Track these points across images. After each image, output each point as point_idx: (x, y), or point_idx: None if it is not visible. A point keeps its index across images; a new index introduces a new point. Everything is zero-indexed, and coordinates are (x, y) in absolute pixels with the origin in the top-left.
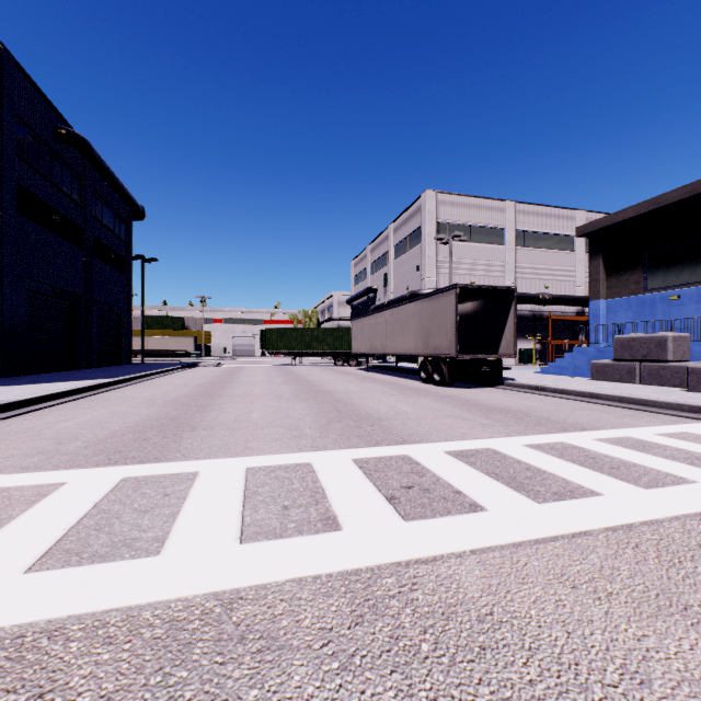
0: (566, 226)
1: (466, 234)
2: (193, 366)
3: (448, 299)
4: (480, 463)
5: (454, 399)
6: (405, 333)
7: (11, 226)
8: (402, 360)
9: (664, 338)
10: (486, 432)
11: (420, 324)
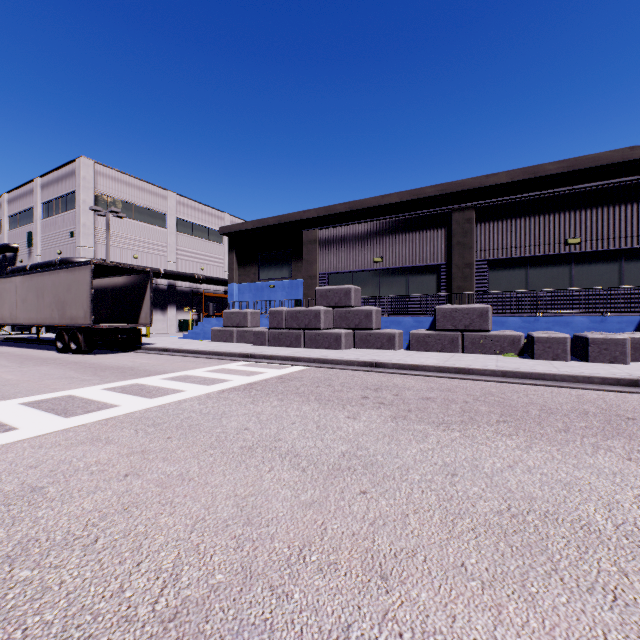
0: (218, 223)
1: (128, 211)
2: None
3: (84, 273)
4: (47, 405)
5: (79, 364)
6: (40, 302)
7: None
8: (54, 331)
9: (247, 313)
10: (81, 385)
11: (56, 294)
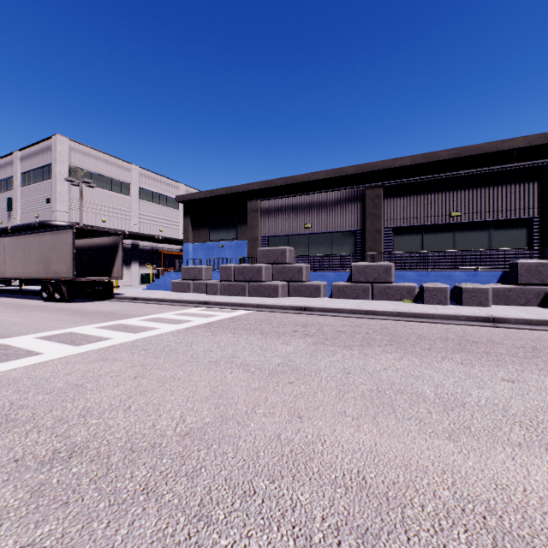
0: (174, 192)
1: (98, 181)
2: None
3: (67, 236)
4: (57, 339)
5: (66, 310)
6: (27, 259)
7: None
8: (31, 284)
9: (202, 268)
10: (75, 325)
11: (42, 253)
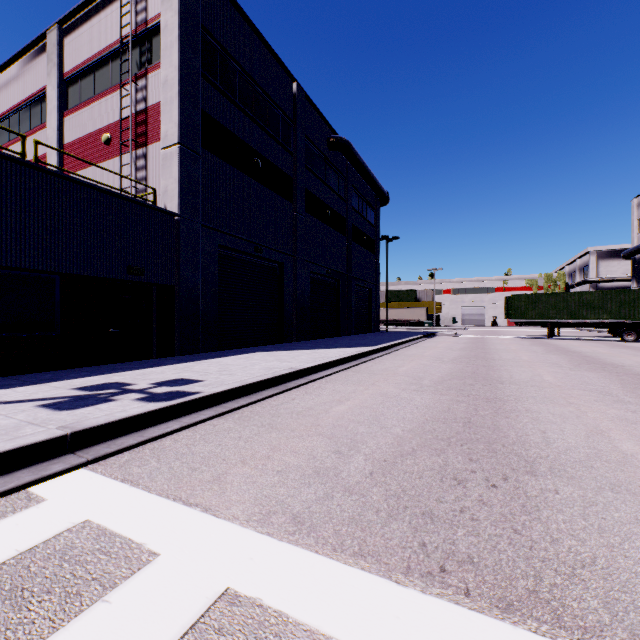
0: None
1: None
2: (431, 335)
3: None
4: None
5: None
6: None
7: (301, 222)
8: None
9: None
10: None
11: None
